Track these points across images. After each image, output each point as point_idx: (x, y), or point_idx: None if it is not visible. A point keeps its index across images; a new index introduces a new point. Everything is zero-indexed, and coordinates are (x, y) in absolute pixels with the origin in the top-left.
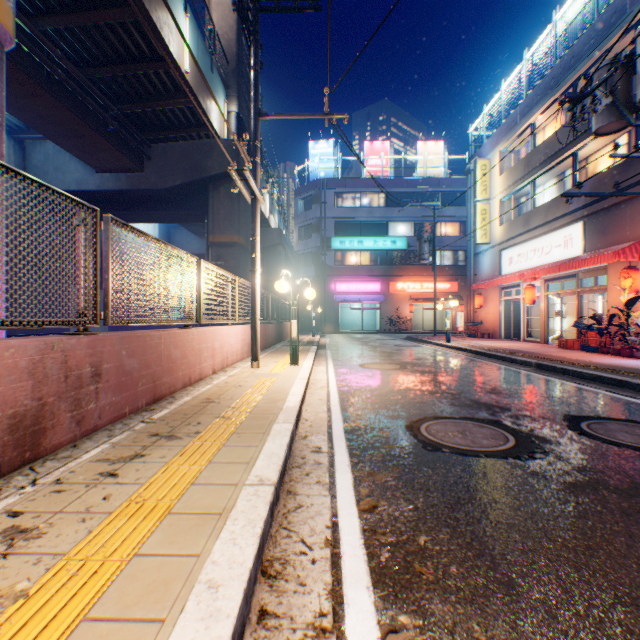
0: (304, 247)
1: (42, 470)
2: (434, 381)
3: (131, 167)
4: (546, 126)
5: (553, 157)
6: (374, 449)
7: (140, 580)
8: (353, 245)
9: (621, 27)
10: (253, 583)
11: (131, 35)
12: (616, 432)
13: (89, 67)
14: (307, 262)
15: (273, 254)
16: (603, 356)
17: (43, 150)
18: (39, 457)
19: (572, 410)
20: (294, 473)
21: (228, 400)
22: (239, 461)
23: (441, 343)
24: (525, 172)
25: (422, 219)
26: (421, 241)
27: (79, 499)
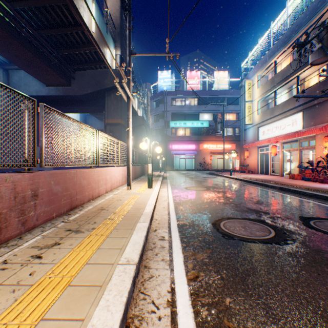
0: (155, 126)
1: None
2: (225, 197)
3: (64, 83)
4: (282, 62)
5: (286, 78)
6: (195, 238)
7: None
8: (181, 125)
9: (323, 9)
10: None
11: (63, 12)
12: None
13: (41, 29)
14: (157, 134)
15: (139, 129)
16: (314, 183)
17: (18, 74)
18: None
19: (303, 214)
20: (148, 254)
21: (113, 208)
22: (116, 247)
23: (227, 176)
24: (271, 86)
25: (217, 111)
26: (216, 123)
27: (14, 275)
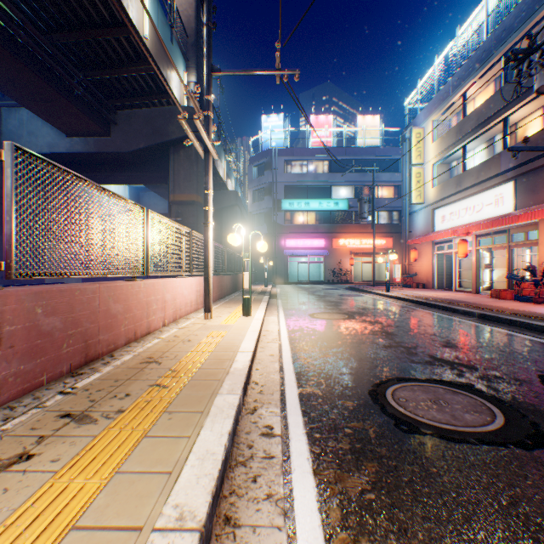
0: (258, 208)
1: None
2: (385, 333)
3: (98, 131)
4: (476, 96)
5: (485, 123)
6: (338, 430)
7: None
8: (301, 206)
9: None
10: None
11: None
12: None
13: (53, 32)
14: (260, 221)
15: (230, 214)
16: (539, 306)
17: (17, 116)
18: None
19: (543, 369)
20: (237, 477)
21: (171, 360)
22: (158, 470)
23: (382, 293)
24: (457, 138)
25: (361, 183)
26: (361, 202)
27: None
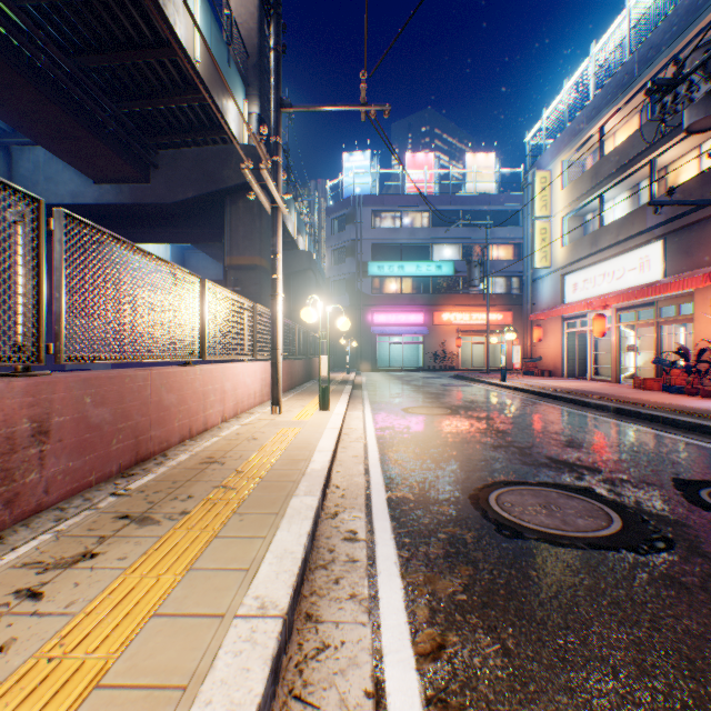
0: (337, 273)
1: None
2: (495, 430)
3: (134, 177)
4: (617, 131)
5: (627, 166)
6: (430, 535)
7: None
8: (393, 270)
9: (710, 9)
10: None
11: (129, 14)
12: None
13: (80, 54)
14: (341, 290)
15: (302, 280)
16: (692, 398)
17: (32, 157)
18: None
19: (680, 472)
20: (317, 579)
21: (235, 460)
22: (234, 567)
23: (496, 382)
24: (593, 184)
25: (471, 241)
26: (471, 265)
27: None
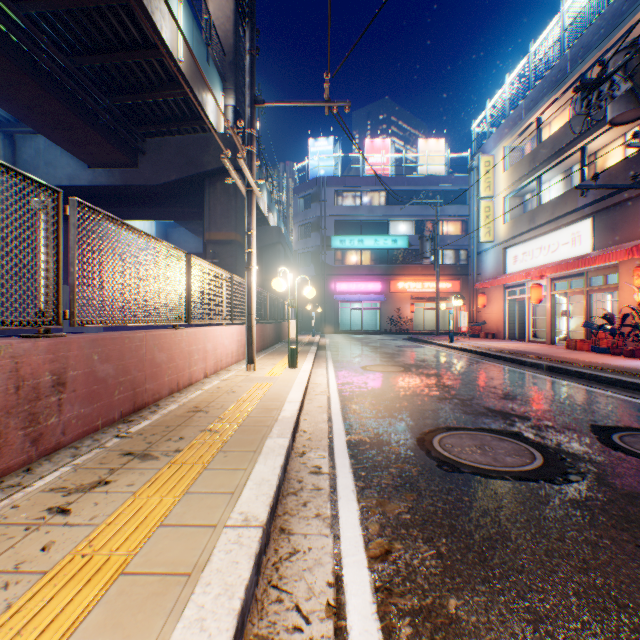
0: (304, 246)
1: None
2: (442, 385)
3: (124, 162)
4: (552, 121)
5: (560, 152)
6: (382, 469)
7: None
8: (353, 244)
9: (634, 15)
10: None
11: (121, 20)
12: None
13: (78, 55)
14: (307, 261)
15: (272, 253)
16: (616, 358)
17: (34, 144)
18: None
19: (598, 419)
20: (289, 503)
21: (218, 409)
22: (222, 491)
23: (444, 344)
24: (531, 168)
25: (423, 218)
26: (423, 239)
27: (10, 550)
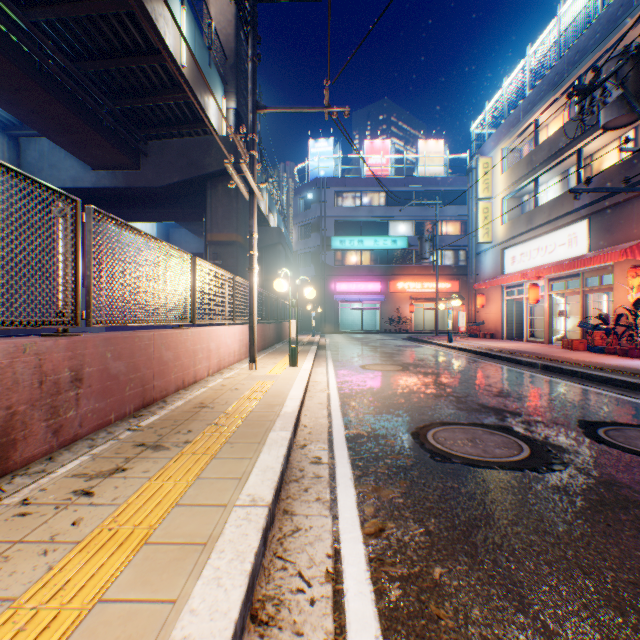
0: (304, 246)
1: (9, 488)
2: (438, 383)
3: (127, 164)
4: (549, 123)
5: (557, 154)
6: (378, 460)
7: (100, 638)
8: (353, 244)
9: (628, 20)
10: (239, 636)
11: (126, 27)
12: (637, 440)
13: (83, 60)
14: (307, 262)
15: (272, 253)
16: (610, 357)
17: (38, 147)
18: (7, 472)
19: (586, 415)
20: (291, 488)
21: (222, 405)
22: (230, 476)
23: (443, 343)
24: (528, 170)
25: (423, 218)
26: (422, 240)
27: (44, 525)
